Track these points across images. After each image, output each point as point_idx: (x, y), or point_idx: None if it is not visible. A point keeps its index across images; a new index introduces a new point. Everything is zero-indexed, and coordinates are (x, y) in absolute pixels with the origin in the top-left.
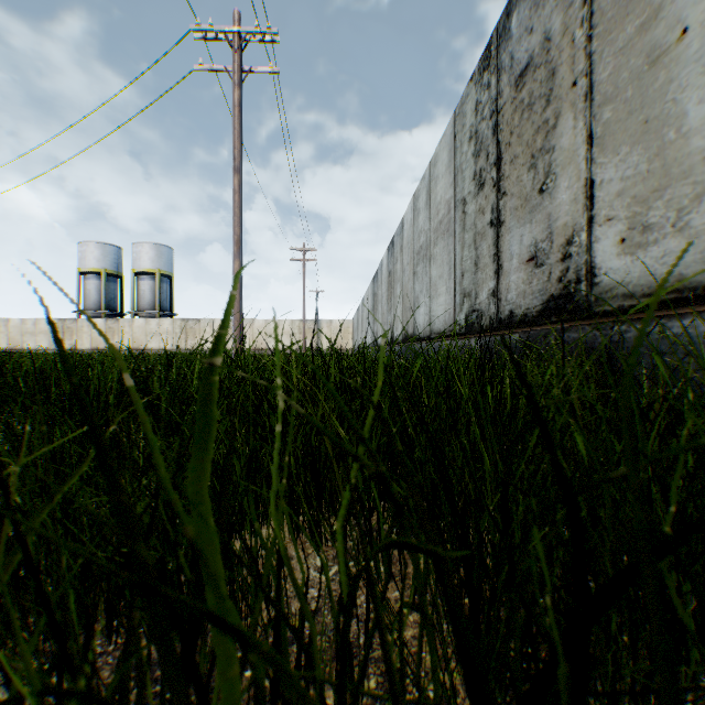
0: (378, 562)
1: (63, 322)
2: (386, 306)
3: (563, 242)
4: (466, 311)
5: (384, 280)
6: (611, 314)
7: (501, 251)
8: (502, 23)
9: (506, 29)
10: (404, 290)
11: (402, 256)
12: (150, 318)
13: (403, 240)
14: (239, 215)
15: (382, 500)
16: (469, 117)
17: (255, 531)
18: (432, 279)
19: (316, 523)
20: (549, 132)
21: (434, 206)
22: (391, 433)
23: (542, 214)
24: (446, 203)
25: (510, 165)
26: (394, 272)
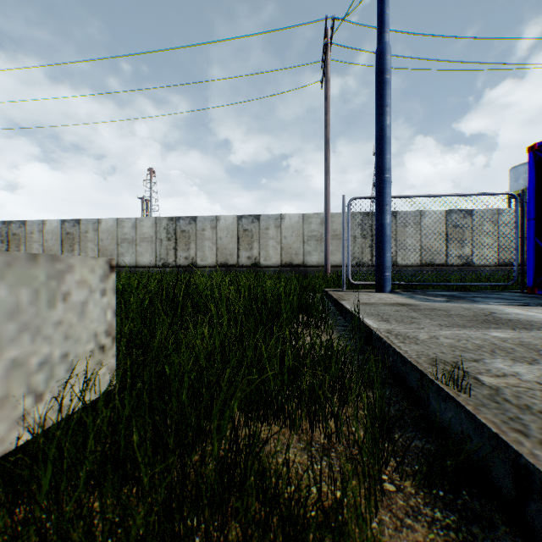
0: None
1: None
2: None
3: None
4: None
5: None
6: None
7: None
8: (11, 222)
9: (12, 224)
10: None
11: None
12: None
13: None
14: None
15: None
16: None
17: None
18: None
19: None
20: (21, 245)
21: None
22: None
23: None
24: None
25: (13, 244)
26: None
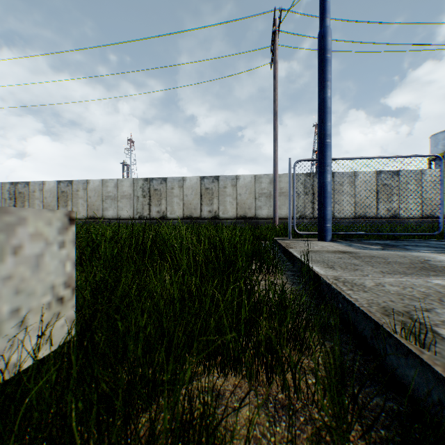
0: None
1: None
2: None
3: None
4: None
5: None
6: None
7: None
8: (17, 183)
9: (18, 184)
10: None
11: None
12: None
13: None
14: None
15: None
16: (8, 187)
17: None
18: None
19: None
20: (25, 202)
21: None
22: None
23: None
24: None
25: (19, 201)
26: None
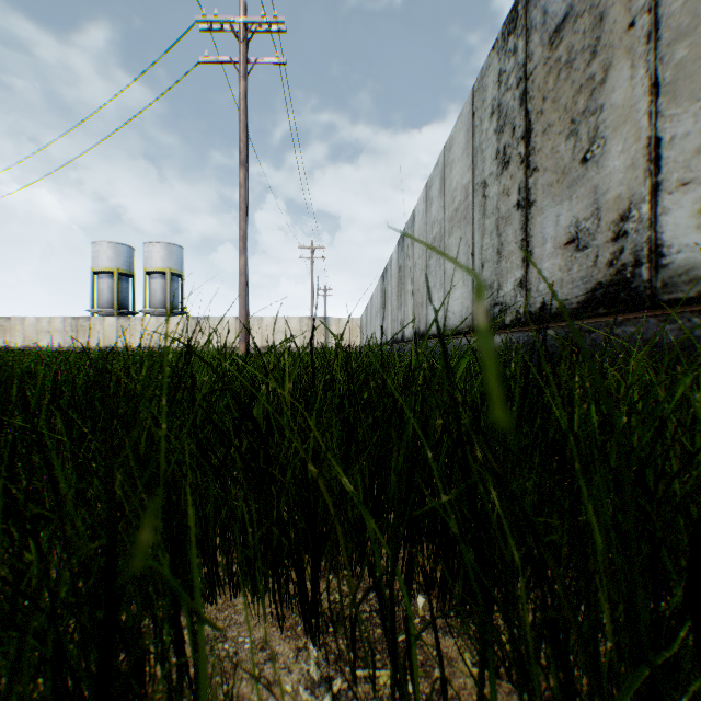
0: (407, 696)
1: (76, 320)
2: (395, 303)
3: (615, 218)
4: (487, 304)
5: (394, 276)
6: (688, 302)
7: (531, 236)
8: None
9: None
10: (416, 285)
11: (413, 249)
12: (160, 317)
13: (414, 233)
14: (245, 210)
15: (402, 546)
16: (491, 90)
17: (178, 696)
18: (446, 272)
19: (310, 607)
20: (594, 90)
21: (449, 193)
22: (439, 502)
23: (585, 187)
24: (463, 188)
25: (542, 136)
26: (405, 267)
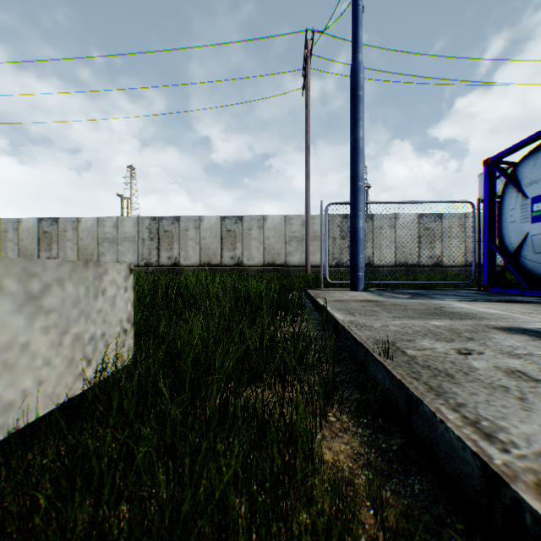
0: None
1: None
2: None
3: None
4: None
5: None
6: None
7: None
8: None
9: None
10: None
11: None
12: None
13: None
14: None
15: None
16: None
17: None
18: None
19: None
20: None
21: None
22: None
23: None
24: None
25: None
26: None
